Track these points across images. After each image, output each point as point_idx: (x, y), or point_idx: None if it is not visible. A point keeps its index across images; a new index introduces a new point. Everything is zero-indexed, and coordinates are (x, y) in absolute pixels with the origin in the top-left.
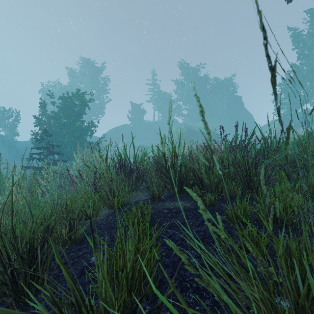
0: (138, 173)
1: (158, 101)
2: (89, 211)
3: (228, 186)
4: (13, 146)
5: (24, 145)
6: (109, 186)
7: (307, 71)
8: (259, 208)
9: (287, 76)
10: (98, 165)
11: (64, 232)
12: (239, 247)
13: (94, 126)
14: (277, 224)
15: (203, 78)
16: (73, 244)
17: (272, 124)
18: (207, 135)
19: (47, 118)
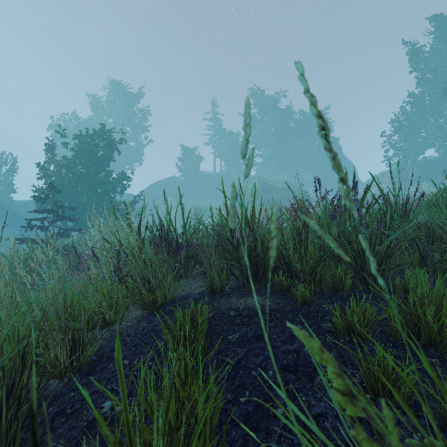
0: (189, 251)
1: (220, 143)
2: (109, 314)
3: (331, 272)
4: (8, 208)
5: (24, 207)
6: (142, 273)
7: (431, 103)
8: (390, 314)
9: (402, 110)
10: (126, 238)
11: (61, 354)
12: (360, 383)
13: (127, 179)
14: (419, 340)
15: (285, 111)
16: (77, 373)
17: (382, 177)
18: (340, 186)
19: (57, 167)
